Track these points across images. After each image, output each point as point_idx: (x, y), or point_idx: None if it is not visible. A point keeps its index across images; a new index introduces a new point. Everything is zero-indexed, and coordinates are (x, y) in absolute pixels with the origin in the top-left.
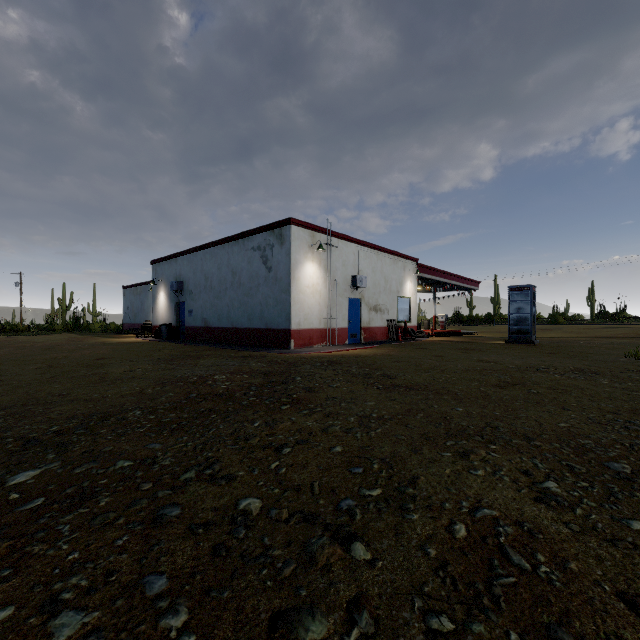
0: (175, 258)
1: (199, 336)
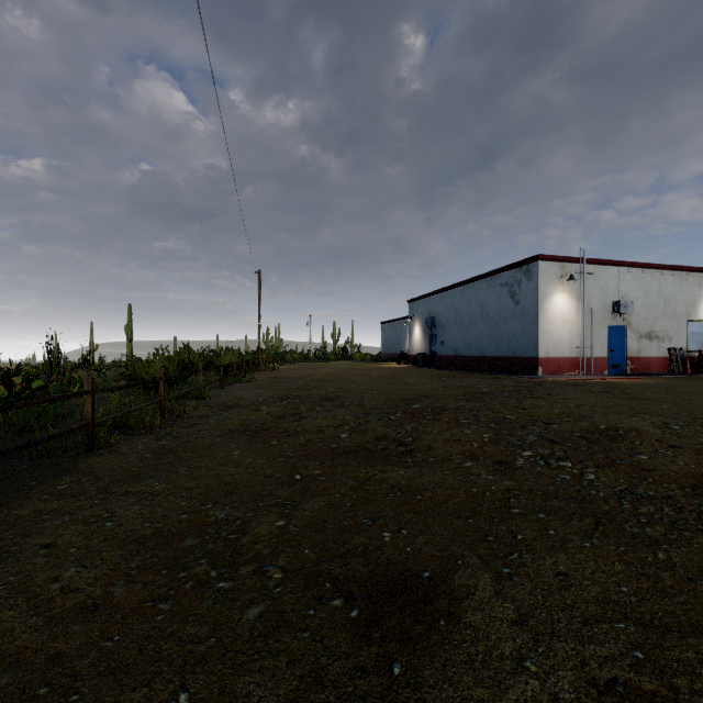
0: (428, 297)
1: (450, 364)
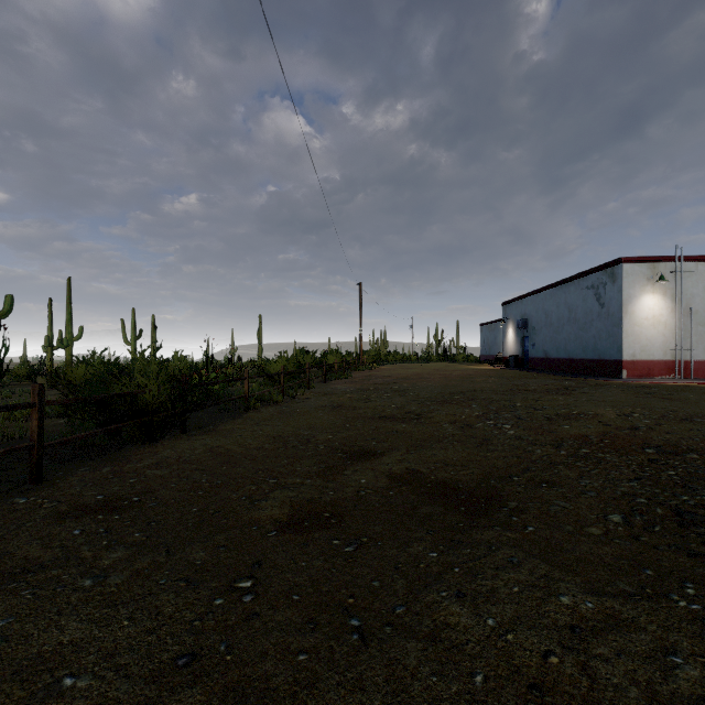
0: (520, 299)
1: (540, 366)
